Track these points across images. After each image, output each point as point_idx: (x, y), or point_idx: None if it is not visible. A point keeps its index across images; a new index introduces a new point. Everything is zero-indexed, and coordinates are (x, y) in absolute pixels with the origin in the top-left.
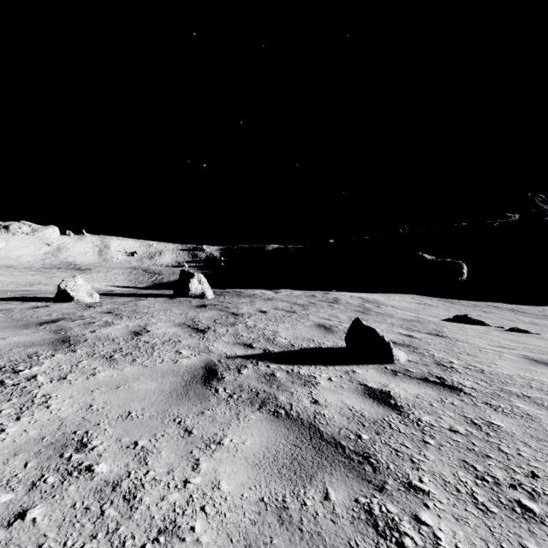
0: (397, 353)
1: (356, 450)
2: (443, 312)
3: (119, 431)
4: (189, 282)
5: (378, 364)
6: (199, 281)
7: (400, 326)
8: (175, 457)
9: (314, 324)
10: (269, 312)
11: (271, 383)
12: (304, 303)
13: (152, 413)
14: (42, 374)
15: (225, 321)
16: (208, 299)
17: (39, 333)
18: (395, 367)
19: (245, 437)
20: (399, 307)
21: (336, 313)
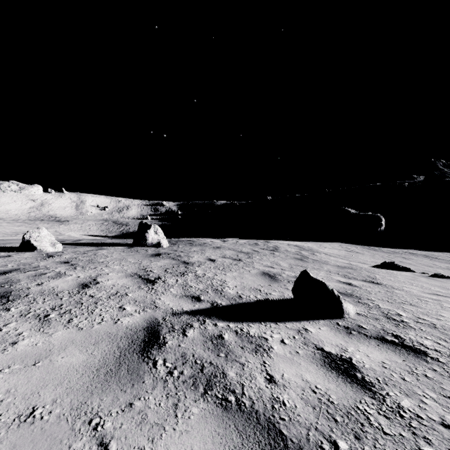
0: (347, 306)
1: None
2: (369, 258)
3: None
4: (146, 232)
5: (329, 319)
6: (156, 231)
7: (337, 273)
8: None
9: (259, 273)
10: (217, 261)
11: (219, 349)
12: (248, 251)
13: (64, 410)
14: None
15: (176, 270)
16: (163, 248)
17: None
18: (346, 323)
19: None
20: (331, 255)
21: (277, 261)
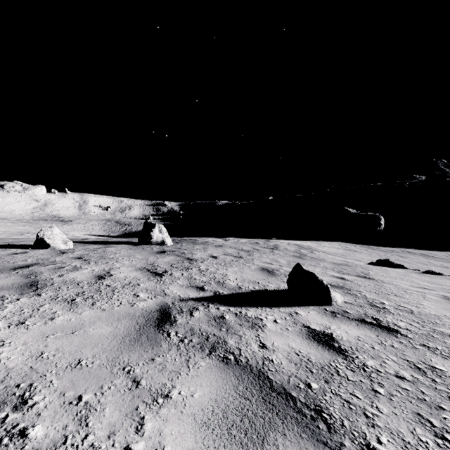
0: (335, 295)
1: (307, 403)
2: (366, 256)
3: (65, 384)
4: (151, 231)
5: (318, 305)
6: (160, 230)
7: (332, 269)
8: (119, 415)
9: (258, 268)
10: (219, 258)
11: (221, 326)
12: (249, 249)
13: (103, 361)
14: (2, 319)
15: (181, 265)
16: (167, 246)
17: (11, 277)
18: (333, 309)
19: (194, 389)
20: (329, 253)
21: (276, 258)
